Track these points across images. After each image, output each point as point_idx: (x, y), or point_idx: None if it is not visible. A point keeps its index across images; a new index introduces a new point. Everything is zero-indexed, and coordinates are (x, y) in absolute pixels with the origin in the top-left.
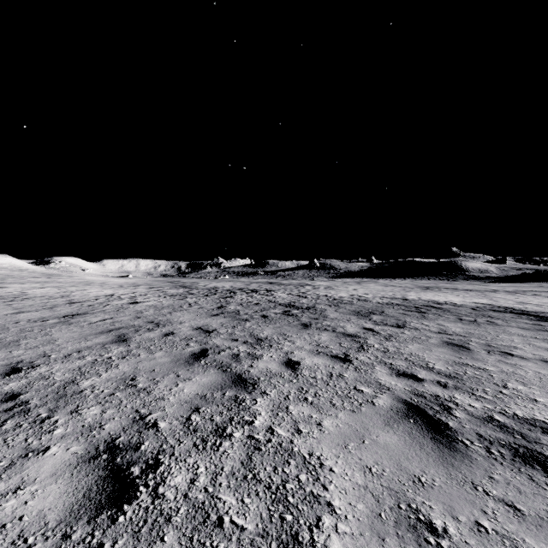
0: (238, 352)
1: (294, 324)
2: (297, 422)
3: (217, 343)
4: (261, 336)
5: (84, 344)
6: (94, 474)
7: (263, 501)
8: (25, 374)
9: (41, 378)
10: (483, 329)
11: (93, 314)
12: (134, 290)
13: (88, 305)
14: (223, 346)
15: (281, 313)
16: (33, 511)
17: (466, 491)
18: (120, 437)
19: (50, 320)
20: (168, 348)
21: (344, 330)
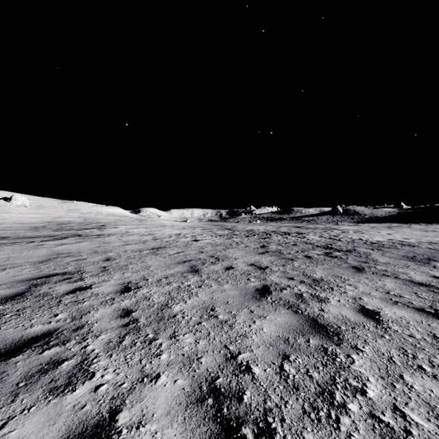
0: (300, 292)
1: (343, 267)
2: (433, 406)
3: (275, 281)
4: (315, 276)
5: (168, 272)
6: (205, 426)
7: None
8: (133, 293)
9: (144, 298)
10: None
11: (170, 248)
12: (193, 231)
13: (166, 241)
14: (281, 284)
15: (323, 255)
16: None
17: None
18: (219, 378)
19: (144, 251)
20: (233, 282)
21: (410, 278)
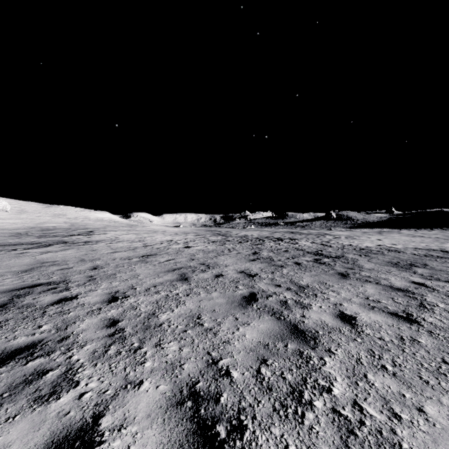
0: (285, 299)
1: (330, 273)
2: (387, 400)
3: (263, 288)
4: (301, 283)
5: (157, 280)
6: (183, 425)
7: None
8: (120, 303)
9: (131, 307)
10: None
11: (161, 255)
12: (185, 237)
13: (156, 248)
14: (268, 291)
15: (312, 261)
16: None
17: None
18: (199, 382)
19: (134, 259)
20: (221, 289)
21: (390, 283)
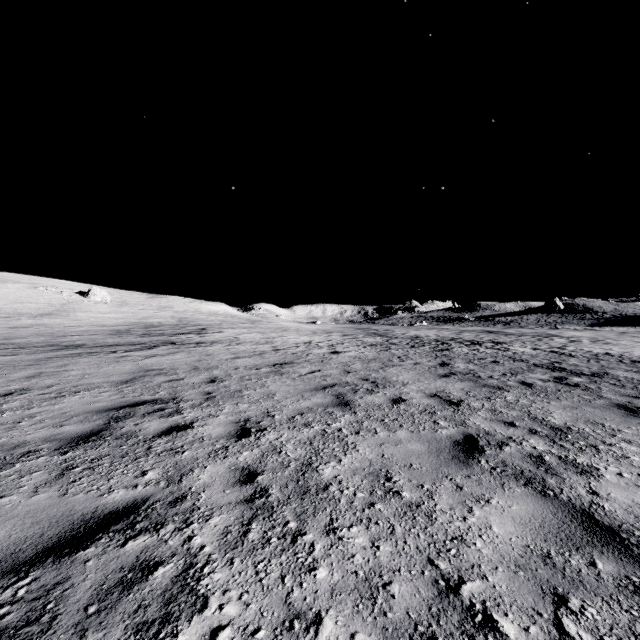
0: (536, 451)
1: (600, 405)
2: None
3: (483, 427)
4: (553, 421)
5: (303, 404)
6: None
7: None
8: (255, 440)
9: (272, 449)
10: None
11: (300, 364)
12: (328, 338)
13: (291, 353)
14: (496, 433)
15: (552, 381)
16: None
17: None
18: (435, 639)
19: (263, 368)
20: (410, 426)
21: None
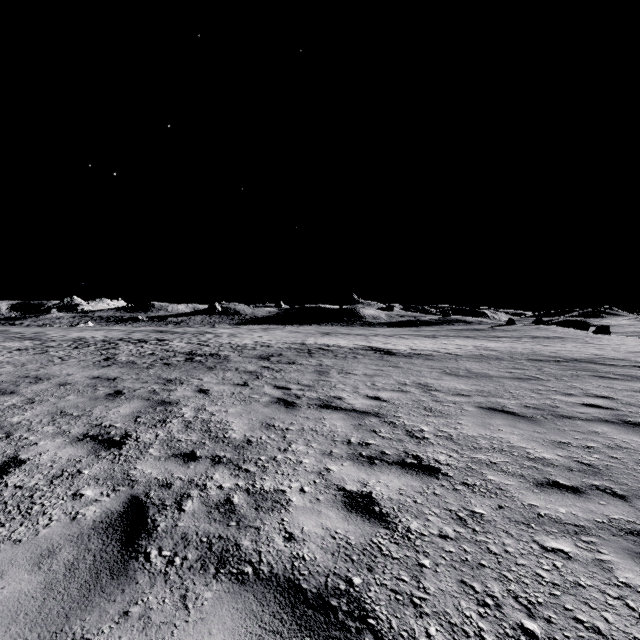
0: (153, 389)
1: (200, 368)
2: (212, 412)
3: (128, 386)
4: (170, 378)
5: None
6: (90, 443)
7: (199, 433)
8: None
9: None
10: (346, 361)
11: None
12: None
13: None
14: (135, 387)
15: (184, 361)
16: (66, 455)
17: (292, 417)
18: (90, 433)
19: None
20: (77, 393)
21: (245, 369)
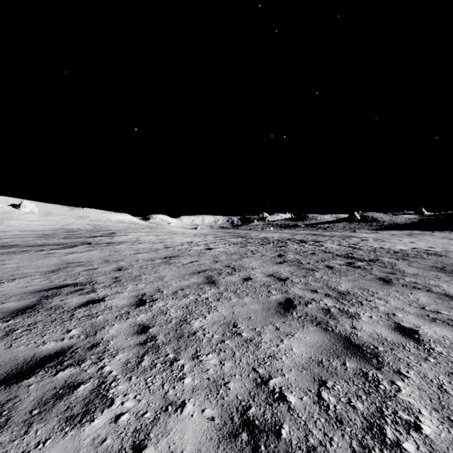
0: (326, 306)
1: (369, 278)
2: None
3: (298, 293)
4: (340, 289)
5: (184, 283)
6: None
7: None
8: (149, 307)
9: (161, 312)
10: None
11: (183, 257)
12: (205, 239)
13: (178, 249)
14: (305, 297)
15: (345, 265)
16: None
17: None
18: (251, 408)
19: (157, 260)
20: (253, 294)
21: (444, 291)
